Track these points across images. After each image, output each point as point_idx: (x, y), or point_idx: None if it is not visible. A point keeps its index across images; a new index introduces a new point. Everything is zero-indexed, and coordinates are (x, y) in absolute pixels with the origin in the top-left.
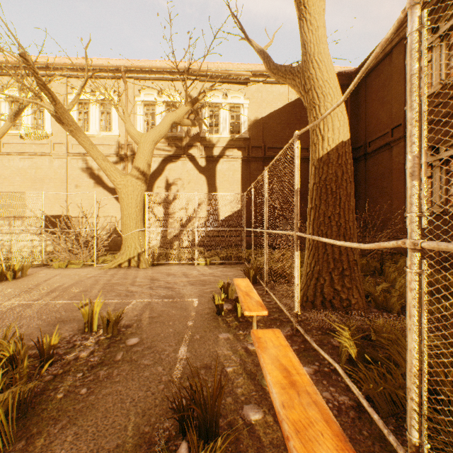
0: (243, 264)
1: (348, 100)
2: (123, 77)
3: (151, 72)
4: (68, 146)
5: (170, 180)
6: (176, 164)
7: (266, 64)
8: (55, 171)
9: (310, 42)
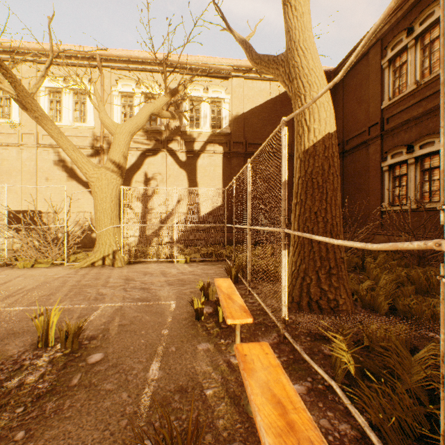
0: (225, 261)
1: None
2: (99, 66)
3: (129, 62)
4: (38, 137)
5: (149, 175)
6: (155, 158)
7: (248, 54)
8: (23, 163)
9: (295, 29)
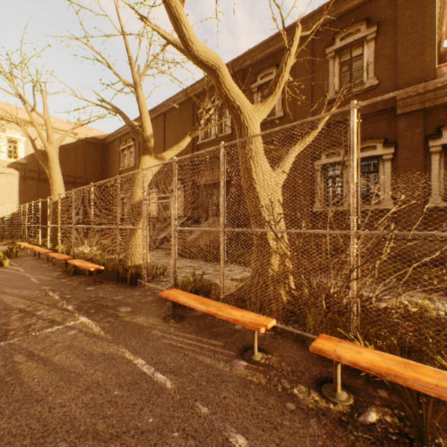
0: None
1: (100, 153)
2: None
3: None
4: None
5: None
6: None
7: (35, 152)
8: None
9: (52, 162)
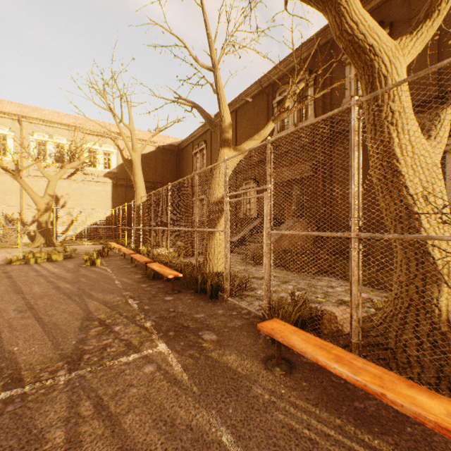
0: None
1: (175, 158)
2: (20, 122)
3: (44, 122)
4: None
5: (59, 195)
6: (64, 184)
7: (123, 161)
8: None
9: (136, 169)
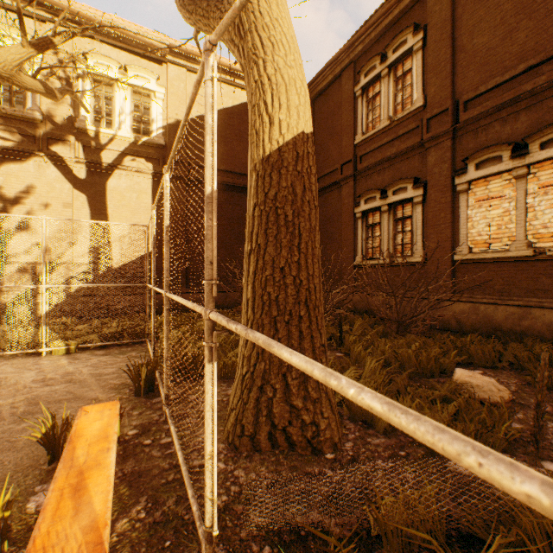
0: (146, 343)
1: None
2: None
3: None
4: None
5: (8, 194)
6: (23, 166)
7: None
8: None
9: None
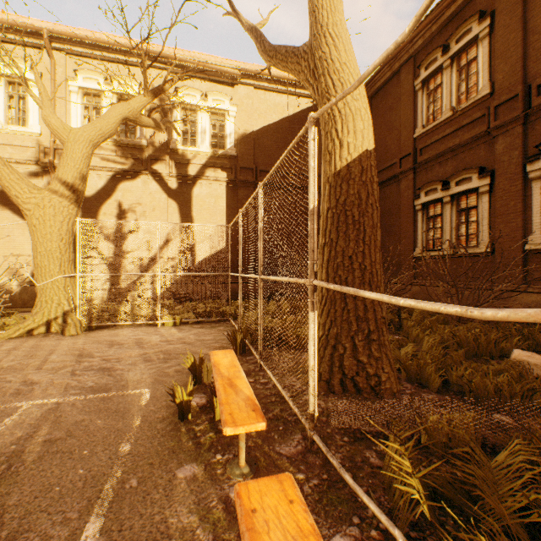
0: (229, 321)
1: None
2: (47, 46)
3: (95, 47)
4: None
5: (124, 205)
6: (134, 183)
7: (259, 45)
8: None
9: (322, 8)
